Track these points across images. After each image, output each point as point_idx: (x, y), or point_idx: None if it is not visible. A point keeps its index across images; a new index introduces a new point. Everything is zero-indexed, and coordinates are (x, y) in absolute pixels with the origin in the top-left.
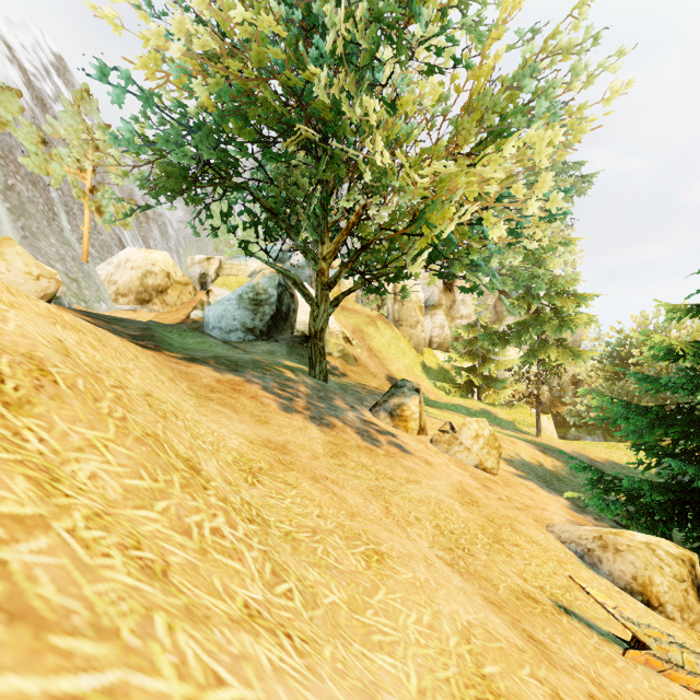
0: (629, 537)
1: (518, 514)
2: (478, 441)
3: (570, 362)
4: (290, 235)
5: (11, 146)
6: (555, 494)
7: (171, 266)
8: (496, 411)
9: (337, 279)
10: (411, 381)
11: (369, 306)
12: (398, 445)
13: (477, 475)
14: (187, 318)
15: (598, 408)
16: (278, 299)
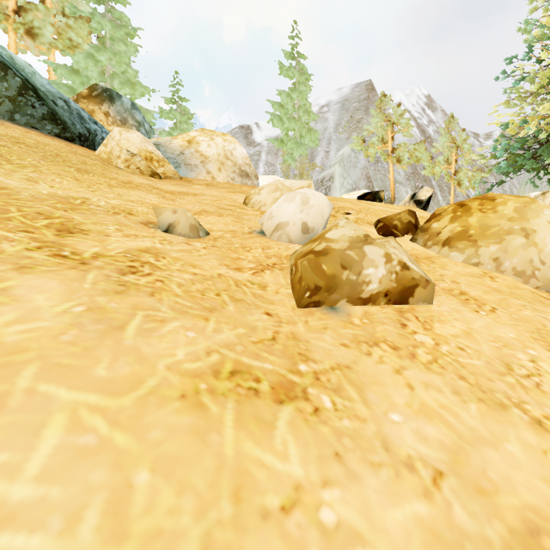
0: None
1: None
2: None
3: None
4: None
5: (415, 166)
6: None
7: None
8: None
9: None
10: None
11: None
12: None
13: None
14: None
15: None
16: None
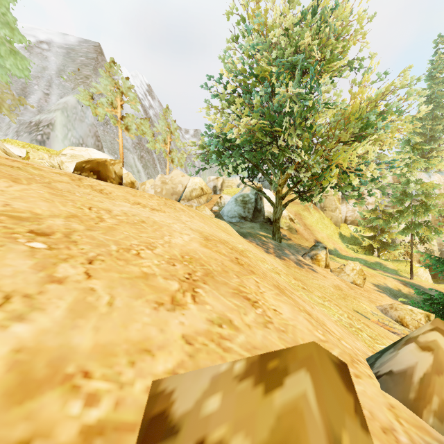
0: (404, 306)
1: (361, 297)
2: (353, 271)
3: (436, 235)
4: (264, 176)
5: (141, 138)
6: (396, 300)
7: (202, 184)
8: (386, 263)
9: (286, 195)
10: (330, 243)
11: (303, 204)
12: (312, 269)
13: (349, 285)
14: (211, 210)
15: (424, 260)
16: (255, 200)
